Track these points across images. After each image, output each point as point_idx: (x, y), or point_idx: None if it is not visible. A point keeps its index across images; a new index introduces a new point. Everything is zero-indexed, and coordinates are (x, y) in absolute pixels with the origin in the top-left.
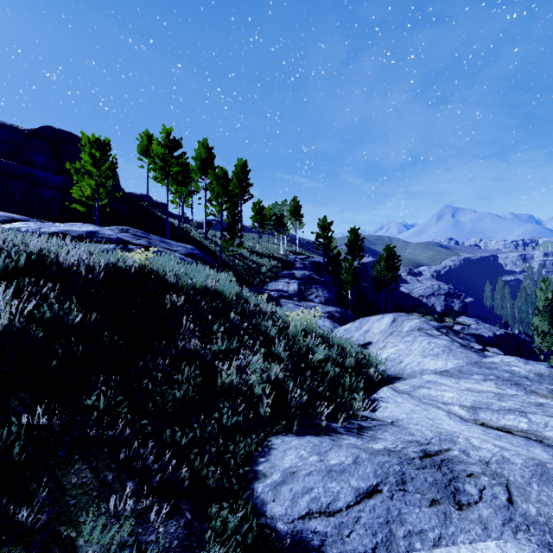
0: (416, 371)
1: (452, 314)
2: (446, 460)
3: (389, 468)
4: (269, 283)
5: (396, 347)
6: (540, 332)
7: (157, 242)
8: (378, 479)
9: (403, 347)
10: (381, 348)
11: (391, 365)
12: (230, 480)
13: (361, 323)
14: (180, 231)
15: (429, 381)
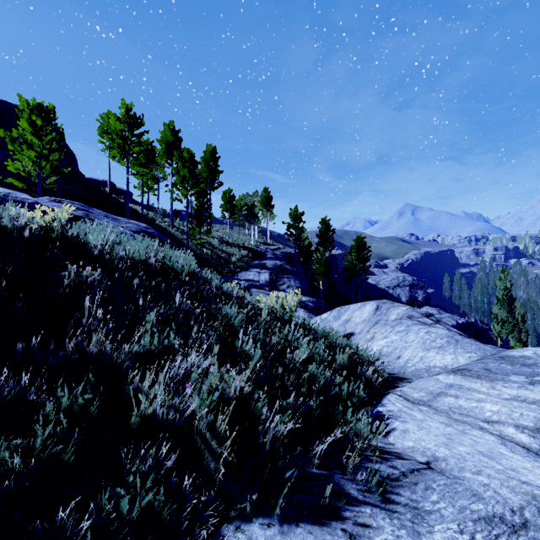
0: (422, 368)
1: (417, 304)
2: None
3: None
4: (239, 273)
5: (387, 339)
6: (499, 320)
7: (100, 216)
8: None
9: (397, 339)
10: (369, 340)
11: (388, 361)
12: None
13: (340, 312)
14: (143, 217)
15: (450, 385)
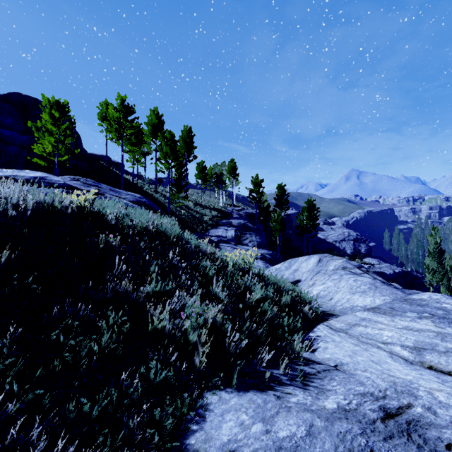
0: (347, 307)
1: (360, 256)
2: (412, 423)
3: (352, 442)
4: (210, 230)
5: (324, 285)
6: (431, 269)
7: (107, 190)
8: None
9: (332, 285)
10: (311, 286)
11: (322, 301)
12: None
13: (290, 263)
14: (134, 185)
15: (363, 318)
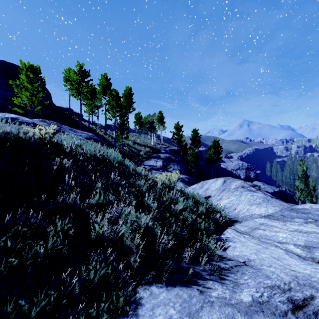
0: (247, 215)
1: (250, 180)
2: None
3: None
4: (144, 161)
5: (229, 199)
6: (299, 189)
7: (67, 129)
8: None
9: (234, 199)
10: (219, 200)
11: (228, 211)
12: None
13: (203, 184)
14: (89, 129)
15: (261, 223)
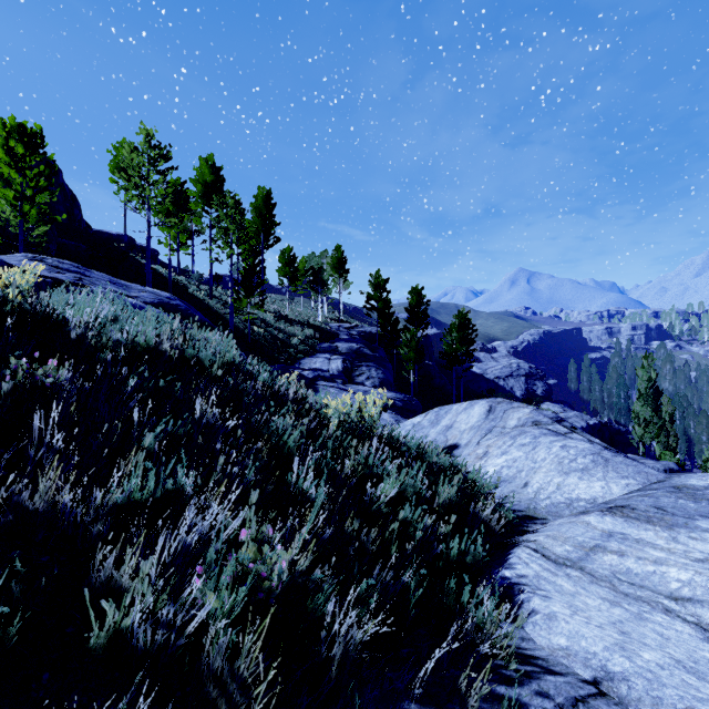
0: (560, 502)
1: (536, 400)
2: None
3: None
4: (302, 360)
5: (507, 455)
6: (642, 420)
7: (101, 282)
8: None
9: (521, 455)
10: (481, 457)
11: (510, 490)
12: None
13: (438, 415)
14: (171, 284)
15: (609, 533)
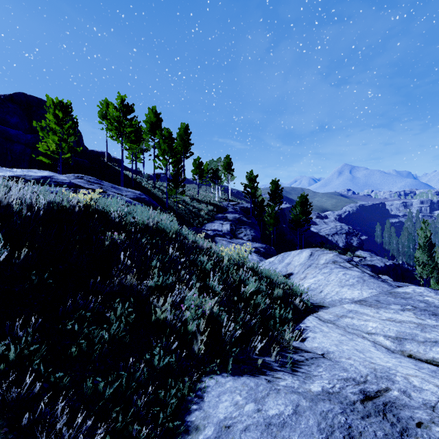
0: (336, 299)
1: (352, 249)
2: (388, 404)
3: (333, 420)
4: (206, 224)
5: (315, 278)
6: (421, 262)
7: (109, 187)
8: (322, 436)
9: (322, 278)
10: (302, 279)
11: (313, 294)
12: (158, 436)
13: (283, 257)
14: (133, 181)
15: (350, 310)
